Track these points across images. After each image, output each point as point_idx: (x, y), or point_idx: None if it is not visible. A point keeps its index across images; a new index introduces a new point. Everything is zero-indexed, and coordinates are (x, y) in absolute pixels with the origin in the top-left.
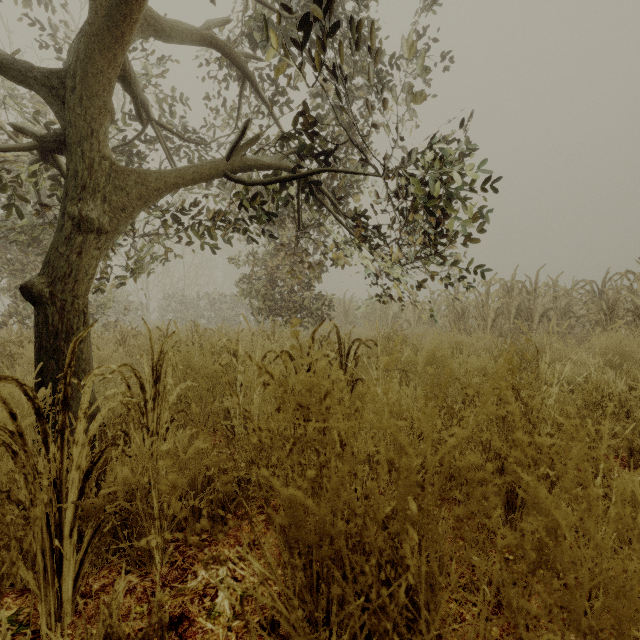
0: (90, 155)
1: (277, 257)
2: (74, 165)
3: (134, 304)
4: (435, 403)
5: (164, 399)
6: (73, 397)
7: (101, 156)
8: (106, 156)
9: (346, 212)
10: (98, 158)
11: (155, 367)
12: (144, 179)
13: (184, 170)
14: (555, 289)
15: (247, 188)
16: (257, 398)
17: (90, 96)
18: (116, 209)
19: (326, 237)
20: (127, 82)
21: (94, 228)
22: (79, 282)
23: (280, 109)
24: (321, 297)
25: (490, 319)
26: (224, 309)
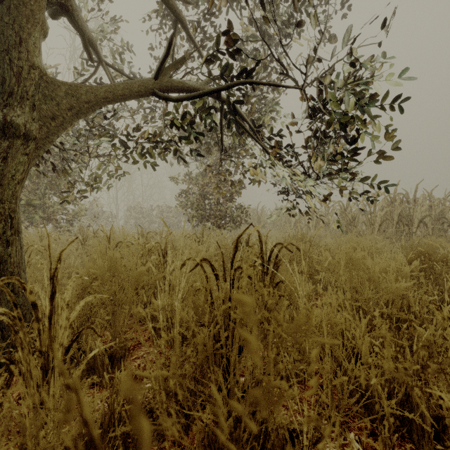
0: (18, 63)
1: (207, 177)
2: (2, 72)
3: (106, 213)
4: (355, 306)
5: (57, 319)
6: (0, 300)
7: (30, 65)
8: (35, 65)
9: (262, 134)
10: (27, 67)
11: (51, 279)
12: (75, 90)
13: (115, 85)
14: (430, 200)
15: (177, 107)
16: (179, 303)
17: (17, 4)
18: (46, 117)
19: (245, 156)
20: (70, 13)
21: (20, 134)
22: (4, 186)
23: (207, 52)
24: (240, 207)
25: (377, 224)
26: (170, 217)
